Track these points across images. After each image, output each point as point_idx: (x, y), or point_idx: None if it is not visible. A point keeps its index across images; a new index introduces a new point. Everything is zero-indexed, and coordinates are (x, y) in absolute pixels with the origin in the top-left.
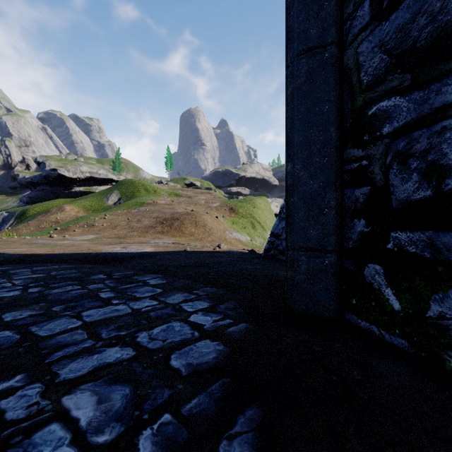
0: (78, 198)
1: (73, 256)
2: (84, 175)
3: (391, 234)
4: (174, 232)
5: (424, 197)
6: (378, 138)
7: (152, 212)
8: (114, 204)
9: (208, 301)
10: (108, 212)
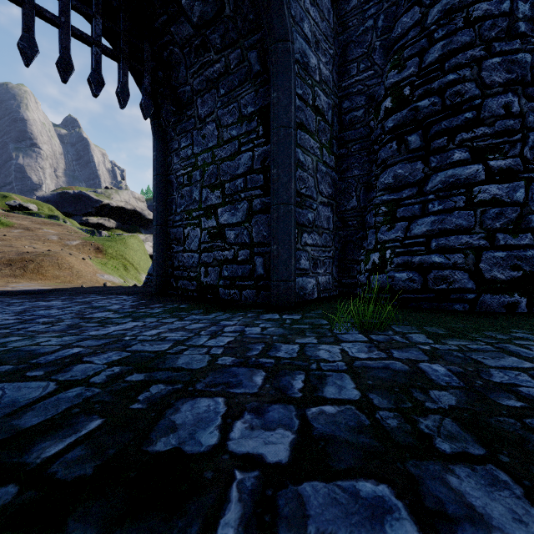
0: None
1: None
2: None
3: (175, 272)
4: (32, 275)
5: (178, 265)
6: (173, 252)
7: None
8: None
9: (126, 296)
10: None
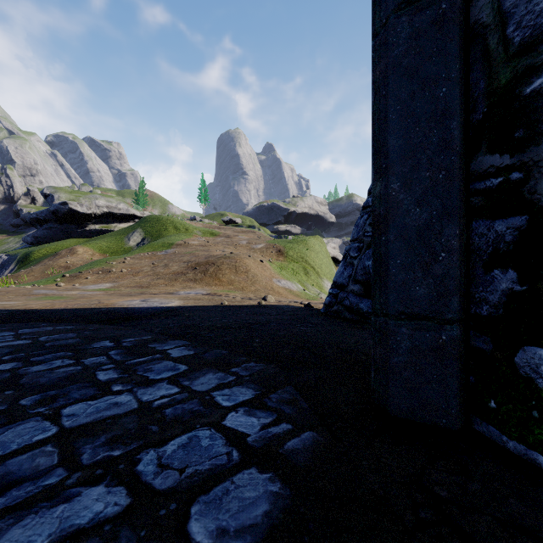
0: (93, 237)
1: (77, 312)
2: (100, 210)
3: None
4: (209, 279)
5: None
6: None
7: (183, 255)
8: (137, 245)
9: (253, 388)
10: (129, 255)
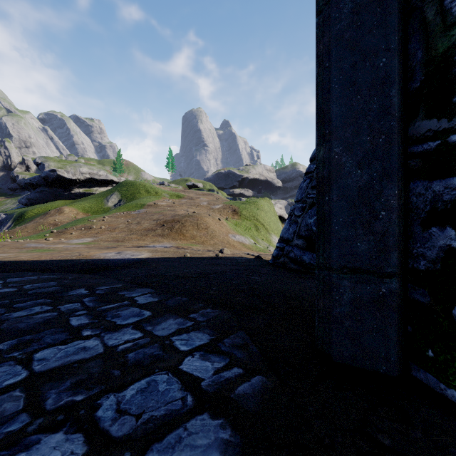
0: (77, 199)
1: (60, 263)
2: (84, 176)
3: None
4: (175, 234)
5: None
6: None
7: (153, 214)
8: (114, 206)
9: (209, 333)
10: (107, 214)
